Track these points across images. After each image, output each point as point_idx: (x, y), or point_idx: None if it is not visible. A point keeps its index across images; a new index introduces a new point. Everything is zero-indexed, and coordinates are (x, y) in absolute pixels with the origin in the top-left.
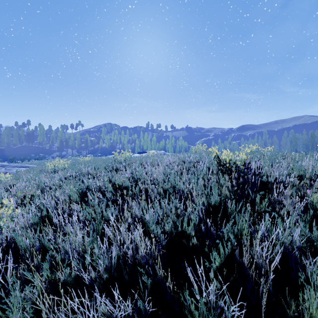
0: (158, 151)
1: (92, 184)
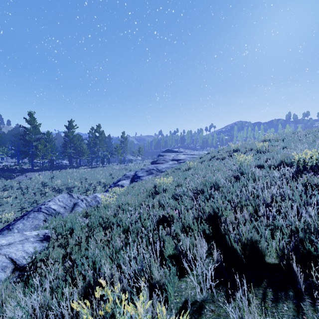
0: None
1: (284, 133)
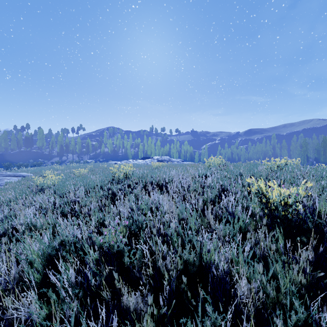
0: (163, 157)
1: (70, 237)
